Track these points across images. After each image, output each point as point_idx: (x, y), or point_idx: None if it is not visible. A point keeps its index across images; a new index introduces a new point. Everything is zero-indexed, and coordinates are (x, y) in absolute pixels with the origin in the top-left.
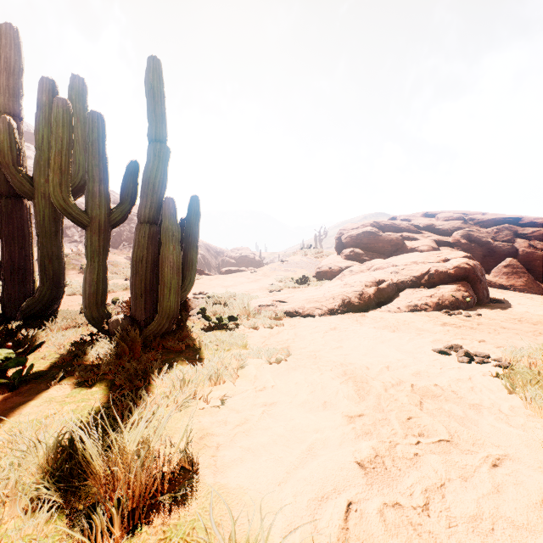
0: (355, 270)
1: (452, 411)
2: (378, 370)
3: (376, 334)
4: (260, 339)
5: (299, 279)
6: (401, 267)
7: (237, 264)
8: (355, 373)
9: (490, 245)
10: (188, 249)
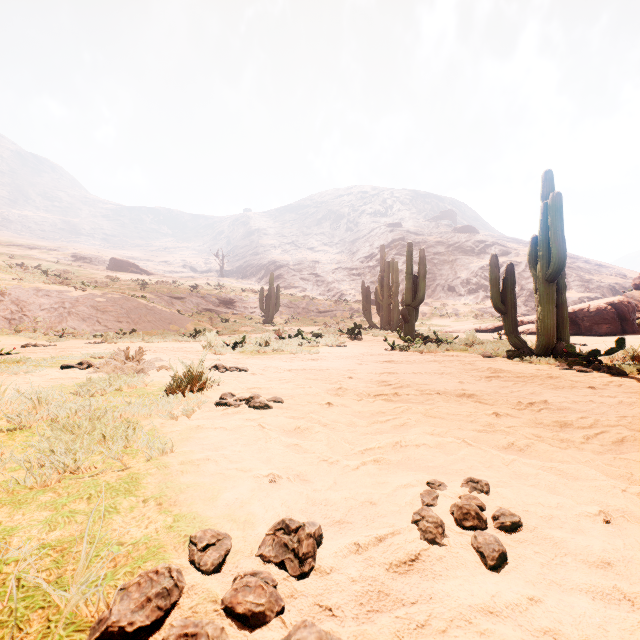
0: None
1: None
2: None
3: None
4: None
5: None
6: None
7: None
8: None
9: None
10: None
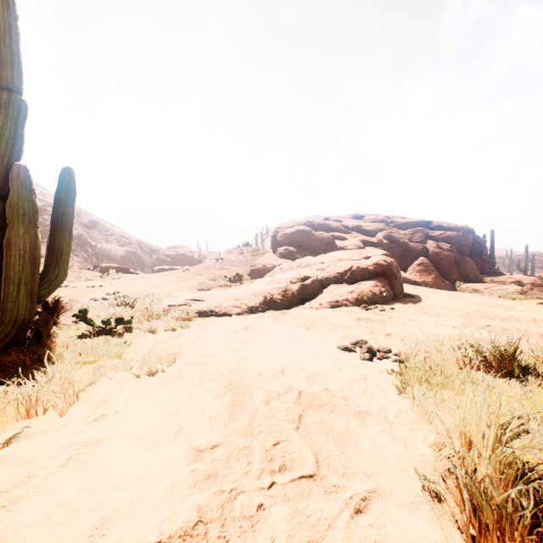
0: (286, 267)
1: (334, 425)
2: (271, 375)
3: (288, 332)
4: (149, 345)
5: (233, 277)
6: (327, 264)
7: (174, 263)
8: (241, 382)
9: (407, 245)
10: (56, 234)
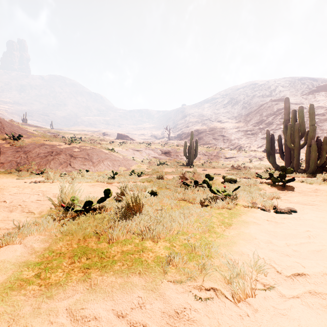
0: None
1: None
2: None
3: None
4: None
5: None
6: None
7: None
8: None
9: None
10: (321, 152)
